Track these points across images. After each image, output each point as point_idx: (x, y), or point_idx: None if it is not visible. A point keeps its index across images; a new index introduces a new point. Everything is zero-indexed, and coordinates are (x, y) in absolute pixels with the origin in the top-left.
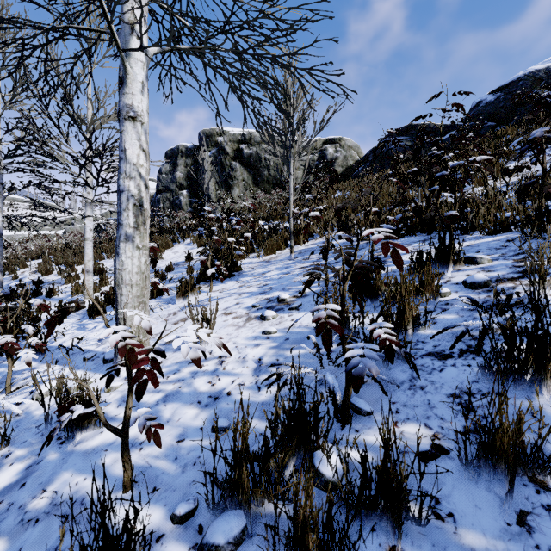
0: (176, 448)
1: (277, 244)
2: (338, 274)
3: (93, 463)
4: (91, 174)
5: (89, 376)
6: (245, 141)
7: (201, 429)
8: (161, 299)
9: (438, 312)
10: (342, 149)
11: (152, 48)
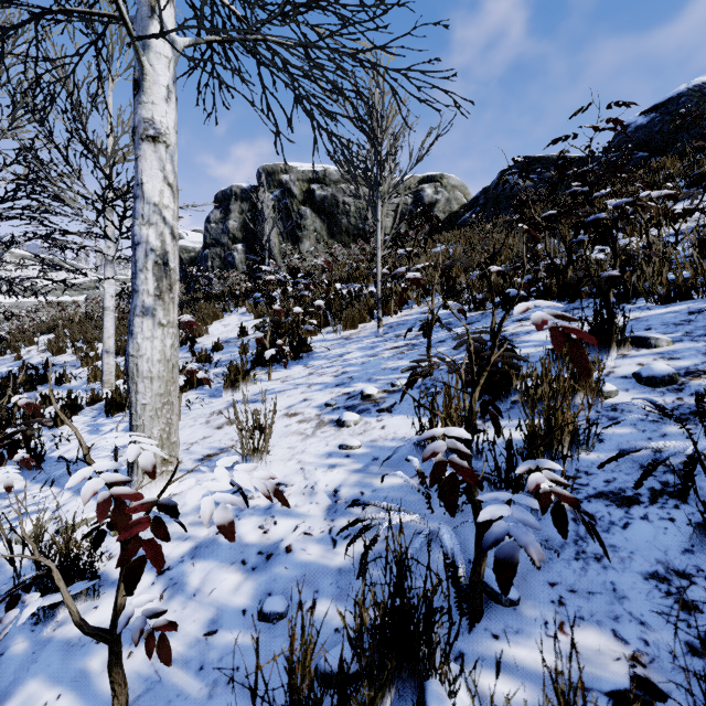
0: (203, 648)
1: (360, 315)
2: (456, 368)
3: (75, 666)
4: (111, 222)
5: (82, 518)
6: (318, 180)
7: (243, 612)
8: (203, 389)
9: (603, 422)
10: (444, 189)
11: (182, 38)
